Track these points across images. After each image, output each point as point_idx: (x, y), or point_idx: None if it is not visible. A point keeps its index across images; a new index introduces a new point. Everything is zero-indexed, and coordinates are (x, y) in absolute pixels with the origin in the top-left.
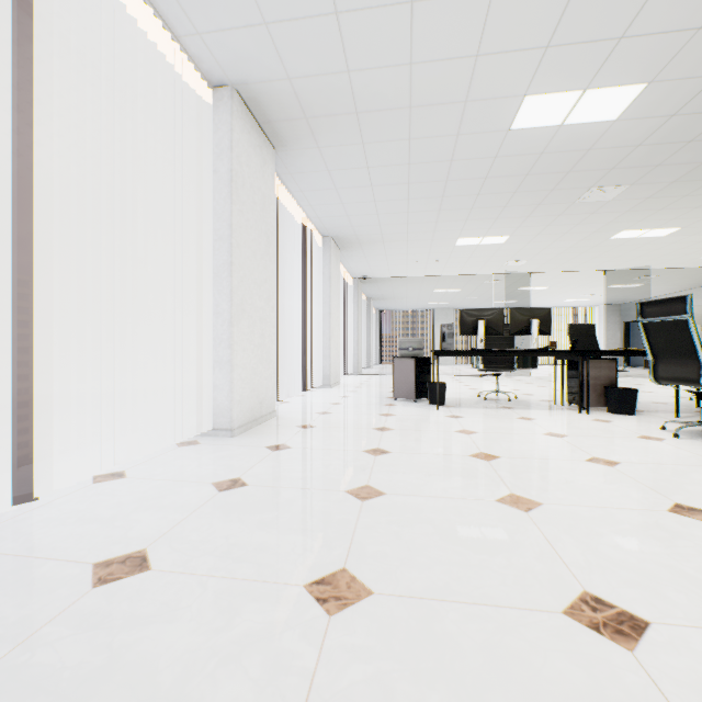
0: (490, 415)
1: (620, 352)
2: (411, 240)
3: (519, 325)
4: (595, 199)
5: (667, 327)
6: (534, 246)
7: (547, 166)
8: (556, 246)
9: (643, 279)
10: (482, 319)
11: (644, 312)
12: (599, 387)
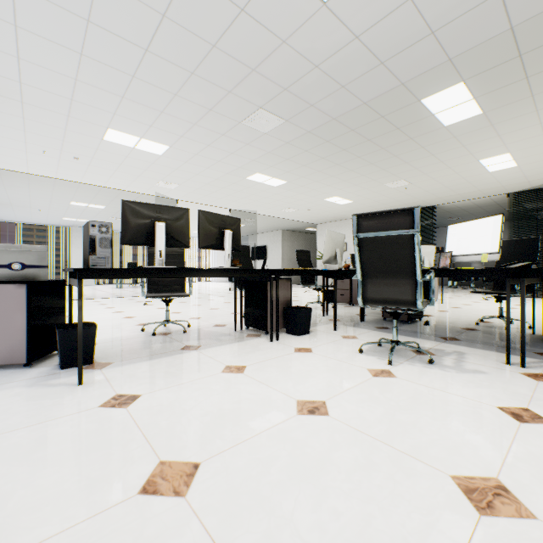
0: (183, 373)
1: (300, 272)
2: (31, 104)
3: (210, 235)
4: (257, 126)
5: (387, 243)
6: (190, 168)
7: (240, 43)
8: (207, 174)
9: (248, 221)
10: (161, 221)
11: (361, 225)
12: (279, 308)
